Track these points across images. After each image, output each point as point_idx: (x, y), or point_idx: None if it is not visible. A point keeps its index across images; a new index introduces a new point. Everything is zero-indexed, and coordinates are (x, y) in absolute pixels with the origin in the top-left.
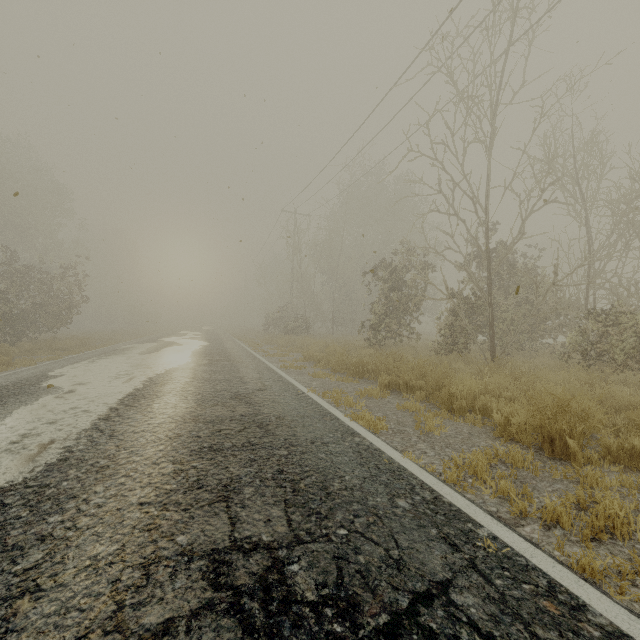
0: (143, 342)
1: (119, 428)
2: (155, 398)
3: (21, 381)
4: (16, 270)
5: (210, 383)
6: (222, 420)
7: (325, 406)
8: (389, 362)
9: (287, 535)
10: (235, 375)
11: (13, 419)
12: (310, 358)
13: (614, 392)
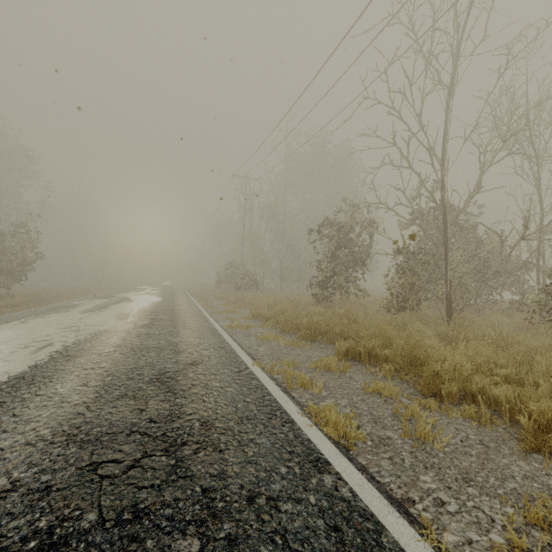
0: (97, 298)
1: None
2: (45, 384)
3: None
4: None
5: (135, 354)
6: (114, 434)
7: (273, 393)
8: (344, 324)
9: None
10: (171, 340)
11: None
12: (258, 315)
13: None
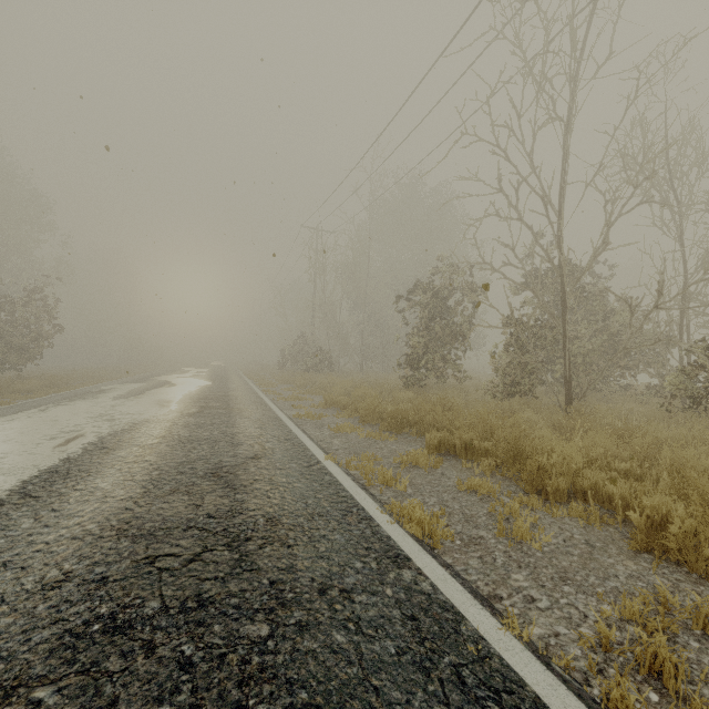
0: (130, 382)
1: None
2: (83, 478)
3: None
4: None
5: (184, 446)
6: (169, 529)
7: (350, 489)
8: (437, 412)
9: None
10: (226, 431)
11: None
12: (333, 403)
13: None
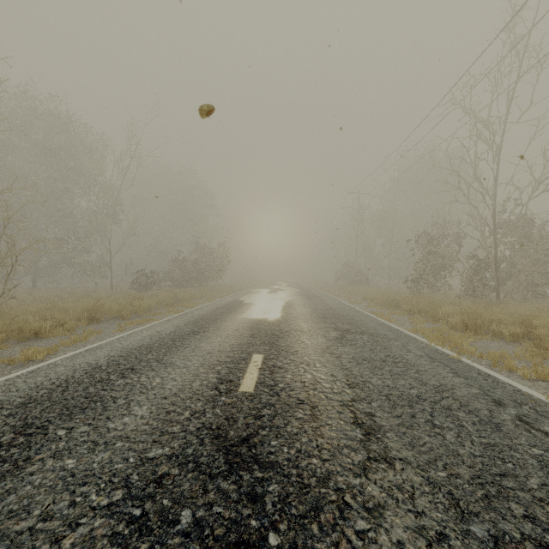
0: (261, 288)
1: (291, 312)
2: (295, 307)
3: (233, 301)
4: (200, 247)
5: (314, 305)
6: (325, 313)
7: (369, 314)
8: (413, 300)
9: (350, 328)
10: (324, 303)
11: (253, 309)
12: (367, 299)
13: (542, 316)
